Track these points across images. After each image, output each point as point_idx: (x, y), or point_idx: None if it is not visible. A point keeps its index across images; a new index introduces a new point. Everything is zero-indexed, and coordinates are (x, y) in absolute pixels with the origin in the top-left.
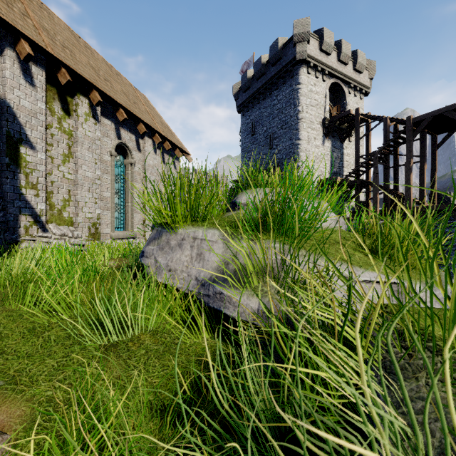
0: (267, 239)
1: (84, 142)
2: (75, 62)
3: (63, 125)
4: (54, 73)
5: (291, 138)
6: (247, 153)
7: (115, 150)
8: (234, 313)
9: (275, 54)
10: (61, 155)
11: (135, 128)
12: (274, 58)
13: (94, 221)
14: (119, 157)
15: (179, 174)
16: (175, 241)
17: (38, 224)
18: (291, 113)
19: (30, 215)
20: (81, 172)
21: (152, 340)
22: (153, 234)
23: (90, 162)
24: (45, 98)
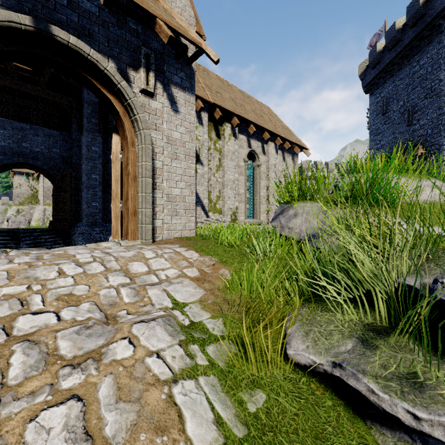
0: (353, 207)
1: (228, 155)
2: (223, 101)
3: (216, 146)
4: (212, 112)
5: (441, 107)
6: (377, 136)
7: (247, 157)
8: (326, 248)
9: (415, 13)
10: (215, 166)
11: (261, 136)
12: (414, 18)
13: (234, 210)
14: (249, 162)
15: (294, 171)
16: (292, 212)
17: (204, 212)
18: (440, 77)
19: (201, 207)
20: (226, 176)
21: (279, 261)
22: (279, 209)
23: (232, 169)
24: (207, 131)
